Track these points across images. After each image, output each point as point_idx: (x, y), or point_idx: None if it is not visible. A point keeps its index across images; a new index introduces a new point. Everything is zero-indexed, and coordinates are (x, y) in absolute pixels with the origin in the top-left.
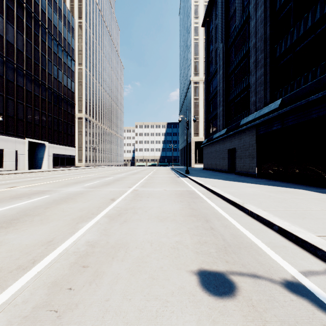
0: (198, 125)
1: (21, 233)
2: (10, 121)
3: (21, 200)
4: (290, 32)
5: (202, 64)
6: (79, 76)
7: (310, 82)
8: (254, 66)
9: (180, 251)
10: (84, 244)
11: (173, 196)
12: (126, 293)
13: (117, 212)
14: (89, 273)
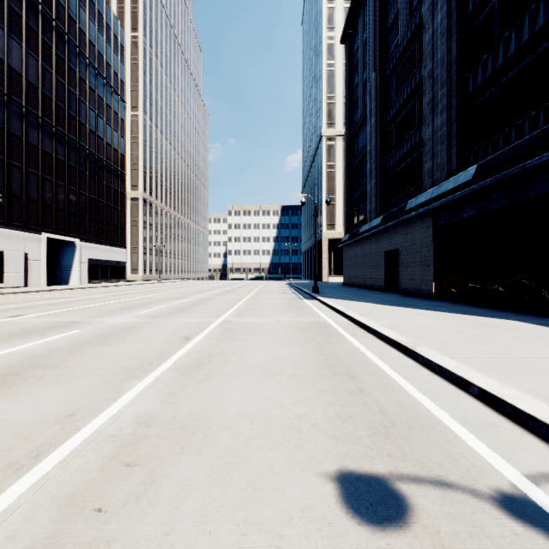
0: (334, 210)
1: (21, 399)
2: (15, 204)
3: (27, 340)
4: (491, 51)
5: (341, 107)
6: (132, 127)
7: (527, 135)
8: (431, 110)
9: (303, 434)
10: (131, 420)
11: (292, 333)
12: (203, 519)
13: (193, 361)
14: (136, 478)
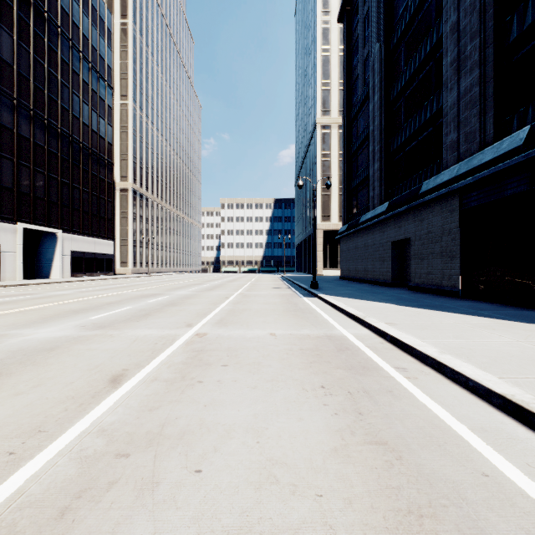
0: (329, 200)
1: None
2: None
3: None
4: None
5: (336, 94)
6: (122, 116)
7: None
8: (455, 71)
9: None
10: None
11: (298, 363)
12: None
13: (73, 479)
14: None
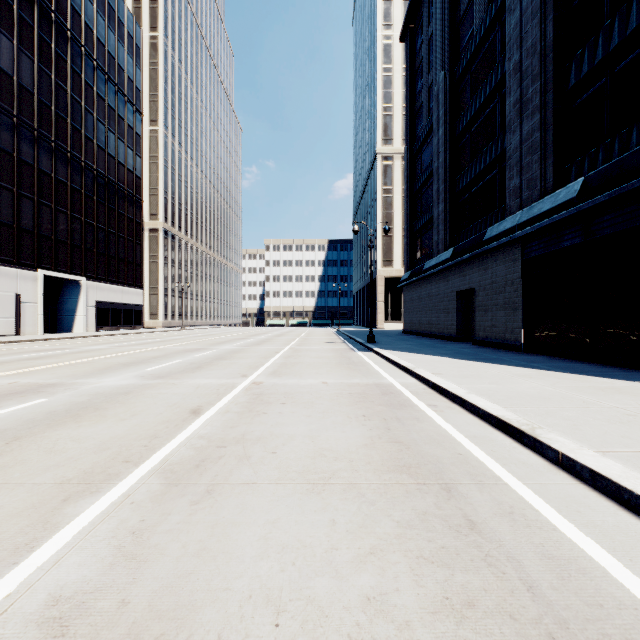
0: (391, 243)
1: None
2: (4, 235)
3: None
4: (602, 30)
5: (399, 120)
6: (151, 145)
7: None
8: (518, 113)
9: None
10: (34, 614)
11: (346, 402)
12: None
13: (195, 455)
14: None
